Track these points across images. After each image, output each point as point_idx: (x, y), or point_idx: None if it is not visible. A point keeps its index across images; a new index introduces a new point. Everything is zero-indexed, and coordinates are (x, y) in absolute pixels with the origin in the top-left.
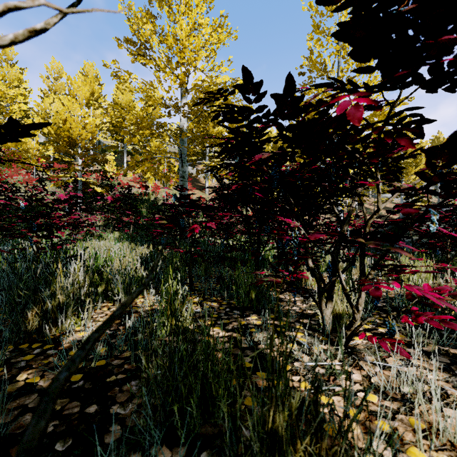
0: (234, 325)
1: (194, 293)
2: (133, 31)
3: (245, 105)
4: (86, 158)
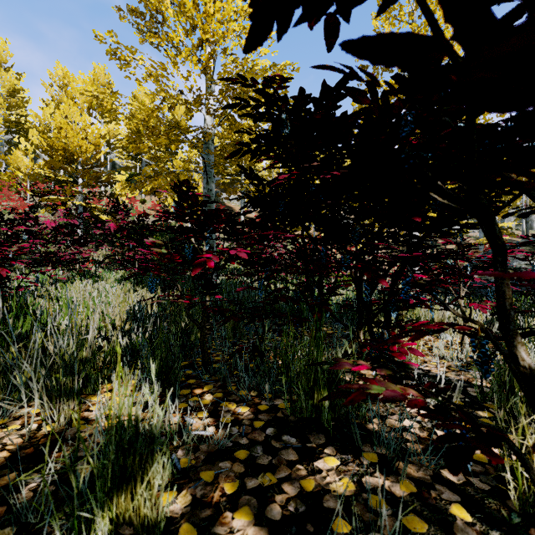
0: (288, 498)
1: (209, 377)
2: None
3: (292, 101)
4: (87, 176)
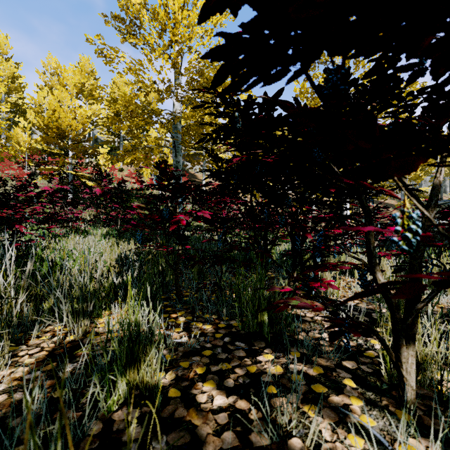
0: (238, 376)
1: (181, 306)
2: (120, 5)
3: None
4: (76, 150)
